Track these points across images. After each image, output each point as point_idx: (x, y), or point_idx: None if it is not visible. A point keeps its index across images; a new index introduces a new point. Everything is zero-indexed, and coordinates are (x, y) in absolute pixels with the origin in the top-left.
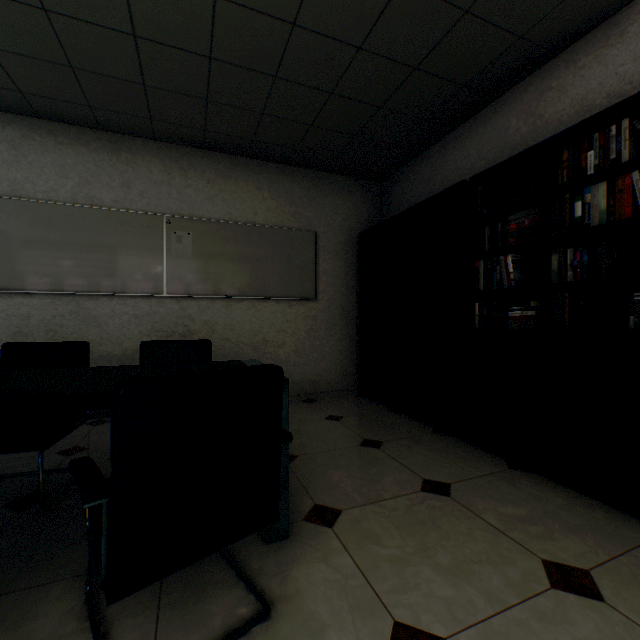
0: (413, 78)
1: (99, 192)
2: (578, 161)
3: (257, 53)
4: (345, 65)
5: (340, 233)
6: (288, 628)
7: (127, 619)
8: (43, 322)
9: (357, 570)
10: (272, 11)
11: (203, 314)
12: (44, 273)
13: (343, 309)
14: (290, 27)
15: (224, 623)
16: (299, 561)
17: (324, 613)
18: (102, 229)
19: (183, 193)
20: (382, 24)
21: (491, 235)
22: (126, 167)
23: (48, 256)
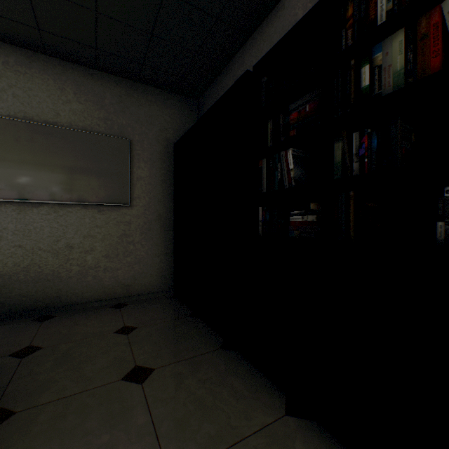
0: None
1: None
2: (366, 12)
3: None
4: None
5: (156, 143)
6: None
7: None
8: None
9: None
10: None
11: None
12: None
13: (160, 215)
14: None
15: None
16: None
17: None
18: None
19: None
20: None
21: (273, 129)
22: None
23: None
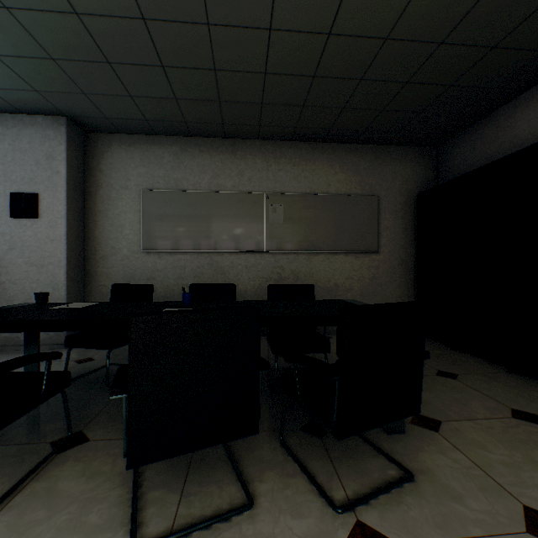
0: (489, 56)
1: (223, 181)
2: None
3: (350, 66)
4: (424, 59)
5: (399, 195)
6: (431, 490)
7: (313, 460)
8: (192, 271)
9: (473, 464)
10: (370, 34)
11: (290, 265)
12: (193, 238)
13: (401, 260)
14: (382, 41)
15: (381, 476)
16: (420, 450)
17: (457, 487)
18: (225, 206)
19: (276, 175)
20: (467, 20)
21: None
22: (240, 161)
23: (195, 227)
